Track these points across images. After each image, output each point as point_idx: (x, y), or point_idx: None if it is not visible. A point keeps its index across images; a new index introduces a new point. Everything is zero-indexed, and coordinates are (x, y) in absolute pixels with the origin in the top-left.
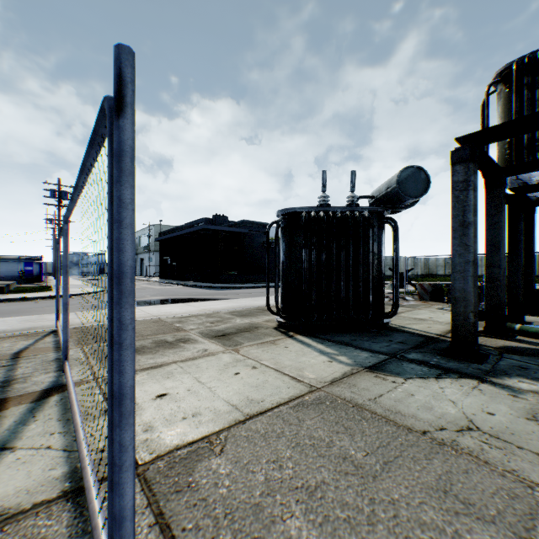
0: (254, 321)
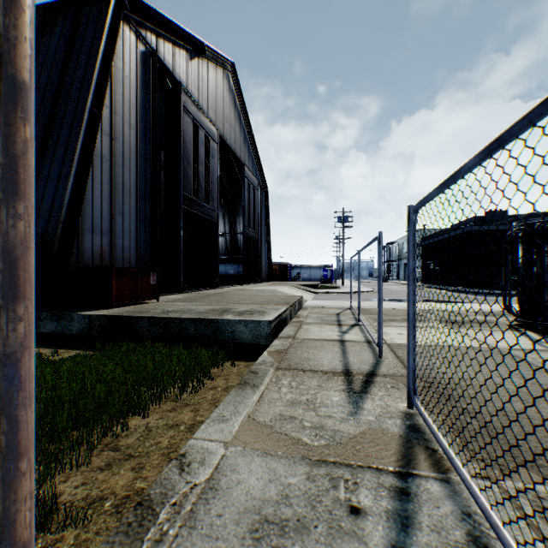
0: (492, 319)
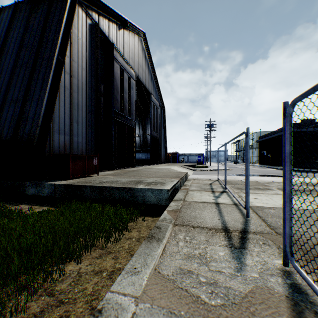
0: (316, 188)
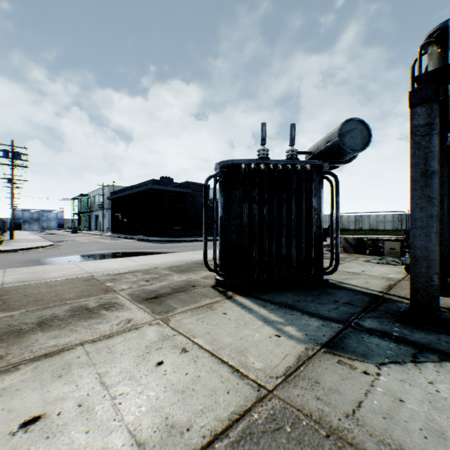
0: (192, 277)
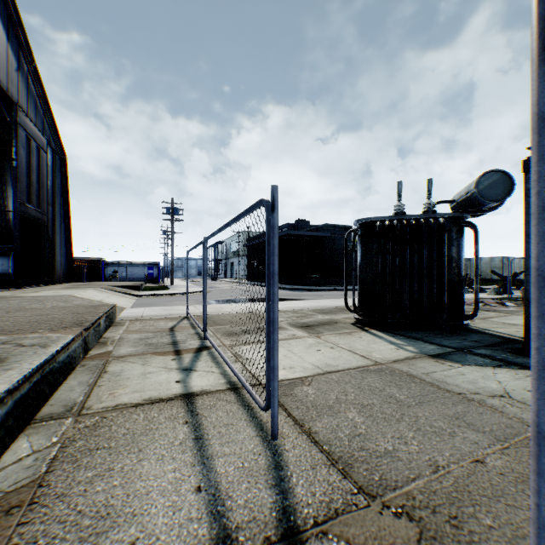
0: (334, 317)
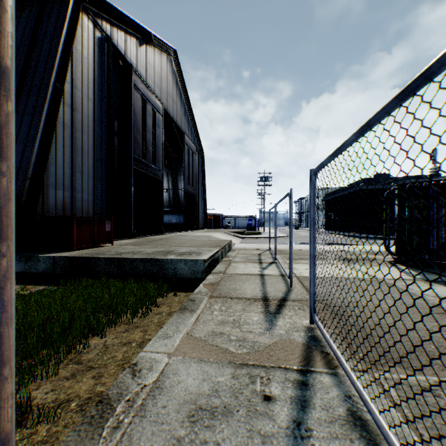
0: (376, 257)
